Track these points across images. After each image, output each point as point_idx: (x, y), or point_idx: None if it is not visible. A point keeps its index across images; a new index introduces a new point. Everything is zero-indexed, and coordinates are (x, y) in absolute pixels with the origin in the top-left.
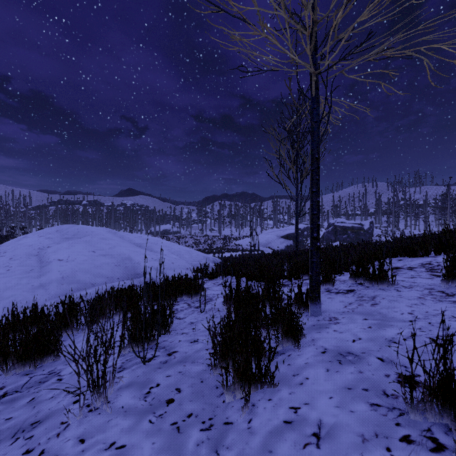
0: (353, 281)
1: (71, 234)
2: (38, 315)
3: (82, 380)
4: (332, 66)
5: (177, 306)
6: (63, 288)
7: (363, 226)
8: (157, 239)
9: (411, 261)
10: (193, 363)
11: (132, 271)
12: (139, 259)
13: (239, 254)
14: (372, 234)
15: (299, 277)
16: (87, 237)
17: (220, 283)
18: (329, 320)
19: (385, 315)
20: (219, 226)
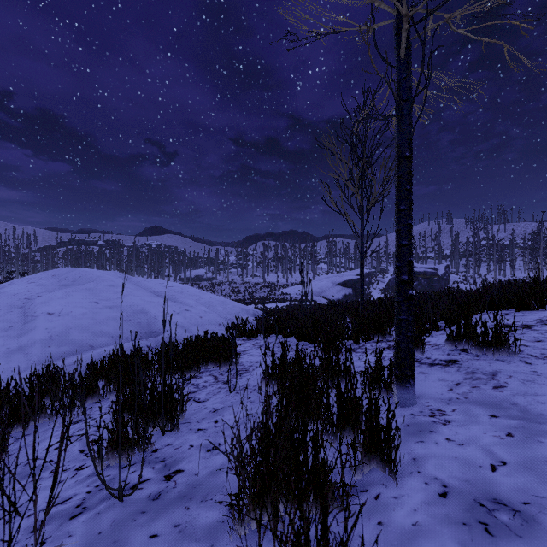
0: (452, 347)
1: (71, 279)
2: (0, 393)
3: (6, 532)
4: (433, 10)
5: (199, 380)
6: (49, 351)
7: (437, 271)
8: (182, 287)
9: (523, 316)
10: (203, 501)
11: (147, 328)
12: (156, 312)
13: (286, 304)
14: (449, 281)
15: (369, 338)
16: (90, 284)
17: (261, 345)
18: (432, 416)
19: (526, 410)
20: (263, 272)
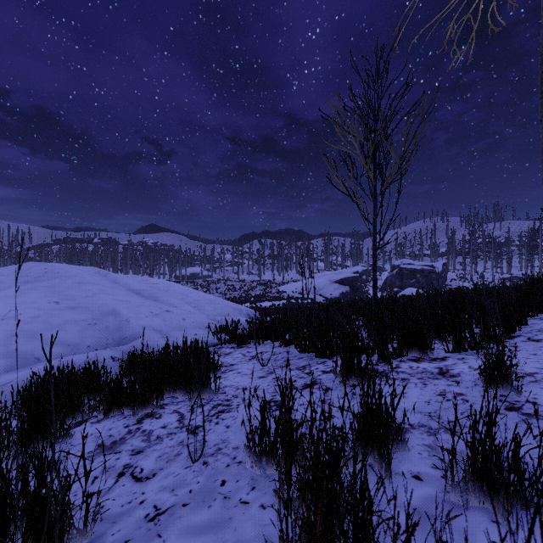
0: None
1: (34, 275)
2: None
3: None
4: None
5: (155, 423)
6: None
7: (434, 268)
8: (168, 284)
9: None
10: None
11: (116, 334)
12: (129, 314)
13: (282, 302)
14: (446, 279)
15: (401, 353)
16: (54, 280)
17: (253, 356)
18: None
19: None
20: (259, 269)
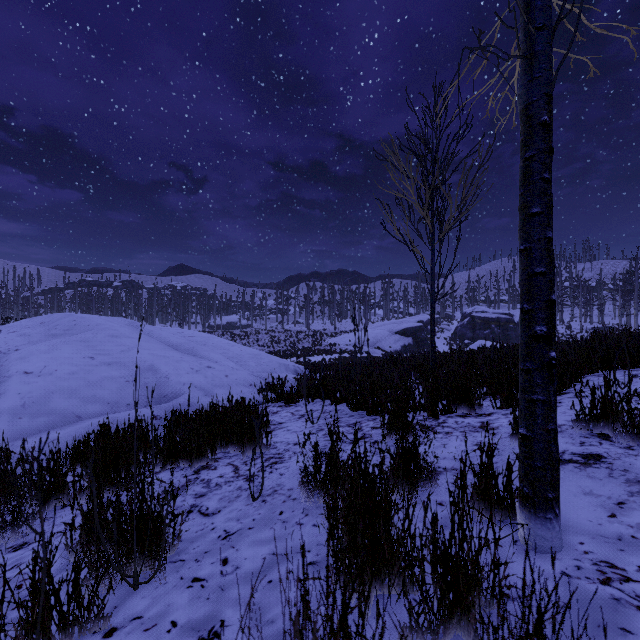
0: (584, 430)
1: (63, 328)
2: None
3: None
4: None
5: (212, 474)
6: (19, 425)
7: (512, 317)
8: (207, 337)
9: None
10: None
11: (156, 391)
12: (168, 370)
13: (334, 357)
14: None
15: (450, 410)
16: (86, 333)
17: (303, 414)
18: (605, 583)
19: None
20: (307, 318)
